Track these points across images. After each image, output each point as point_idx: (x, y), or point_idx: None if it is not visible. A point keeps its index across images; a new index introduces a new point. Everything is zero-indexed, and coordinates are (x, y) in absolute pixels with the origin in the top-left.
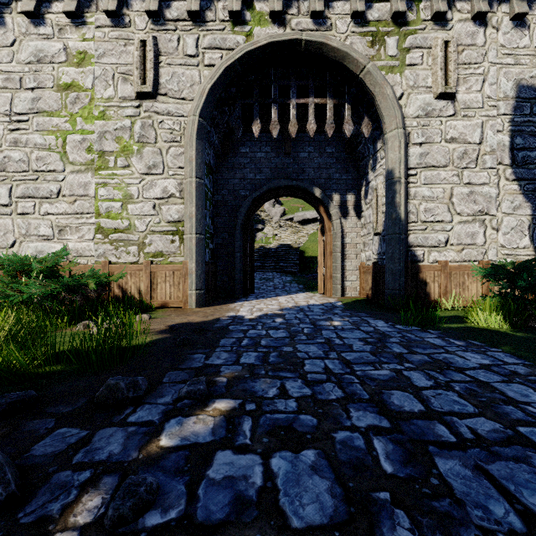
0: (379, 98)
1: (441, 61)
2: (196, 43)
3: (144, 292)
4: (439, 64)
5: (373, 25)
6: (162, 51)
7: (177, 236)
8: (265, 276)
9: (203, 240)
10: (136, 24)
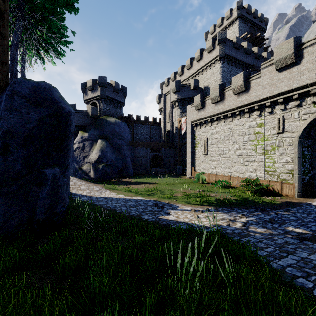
0: None
1: None
2: (298, 113)
3: (279, 190)
4: None
5: None
6: (285, 118)
7: (290, 174)
8: None
9: (300, 177)
10: (277, 112)
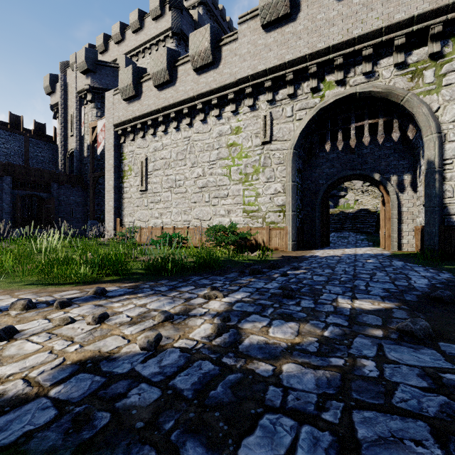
0: (417, 115)
1: None
2: (291, 109)
3: (265, 242)
4: None
5: (413, 66)
6: (274, 118)
7: (281, 213)
8: (341, 235)
9: (295, 215)
10: (261, 107)
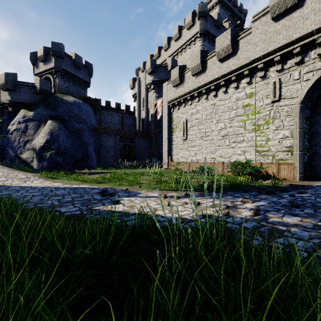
0: None
1: None
2: (299, 73)
3: (275, 173)
4: None
5: None
6: (282, 82)
7: (289, 152)
8: None
9: (302, 154)
10: (271, 76)
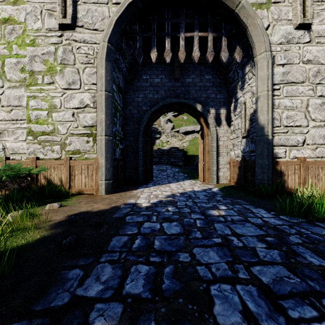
0: (251, 28)
1: None
2: None
3: (64, 182)
4: (298, 0)
5: None
6: None
7: (91, 138)
8: (161, 168)
9: (111, 141)
10: None
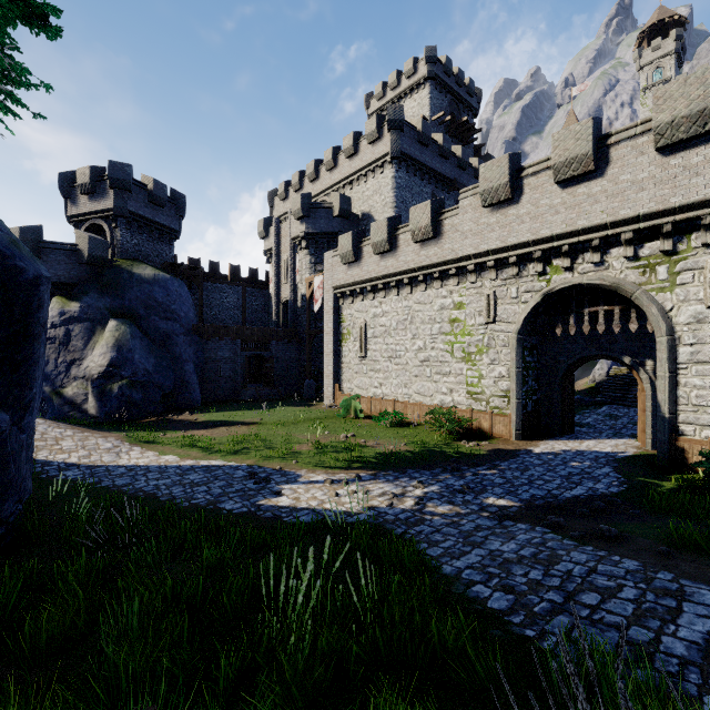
0: (647, 314)
1: (709, 281)
2: (517, 290)
3: (489, 427)
4: (707, 283)
5: (645, 260)
6: (498, 297)
7: (506, 399)
8: (614, 412)
9: (520, 403)
10: (485, 285)
